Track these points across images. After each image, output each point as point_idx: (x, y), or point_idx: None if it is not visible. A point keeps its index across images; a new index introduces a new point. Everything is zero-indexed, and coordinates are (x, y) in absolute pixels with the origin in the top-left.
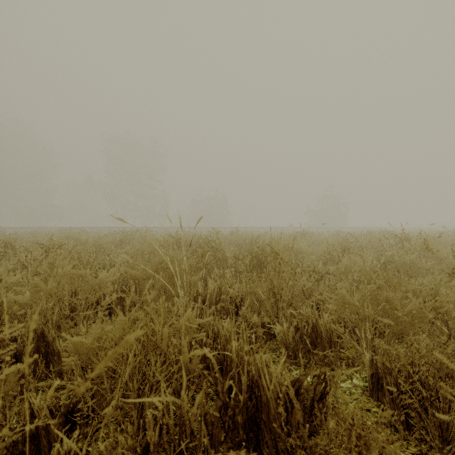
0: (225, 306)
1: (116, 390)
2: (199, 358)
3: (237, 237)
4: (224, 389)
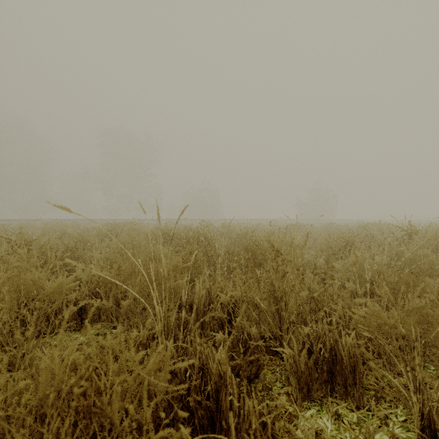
0: (216, 315)
1: None
2: None
3: (229, 230)
4: None
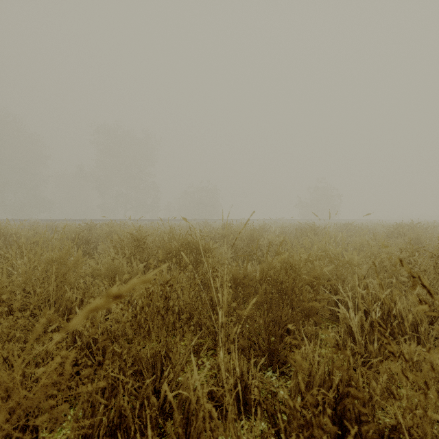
0: None
1: None
2: None
3: (231, 233)
4: None
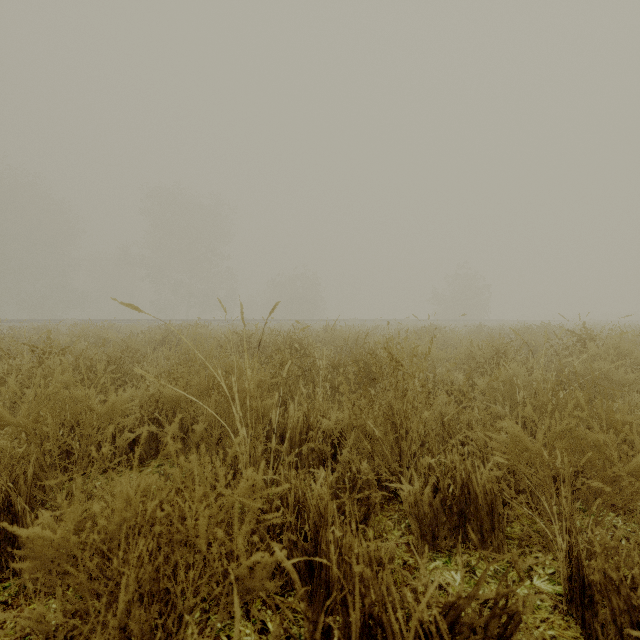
0: (315, 446)
1: (107, 631)
2: (265, 572)
3: (334, 335)
4: (313, 637)
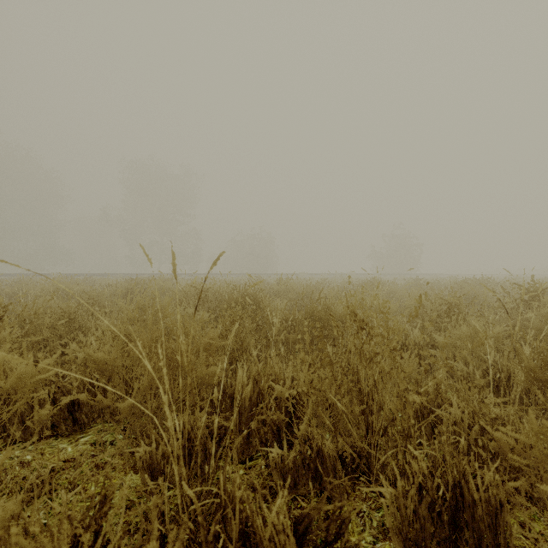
0: (268, 420)
1: None
2: None
3: (287, 288)
4: None
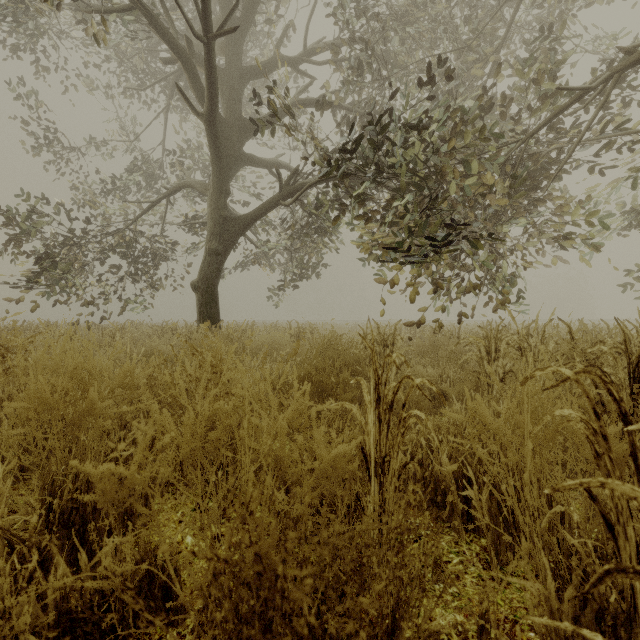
0: None
1: None
2: None
3: (591, 327)
4: None
